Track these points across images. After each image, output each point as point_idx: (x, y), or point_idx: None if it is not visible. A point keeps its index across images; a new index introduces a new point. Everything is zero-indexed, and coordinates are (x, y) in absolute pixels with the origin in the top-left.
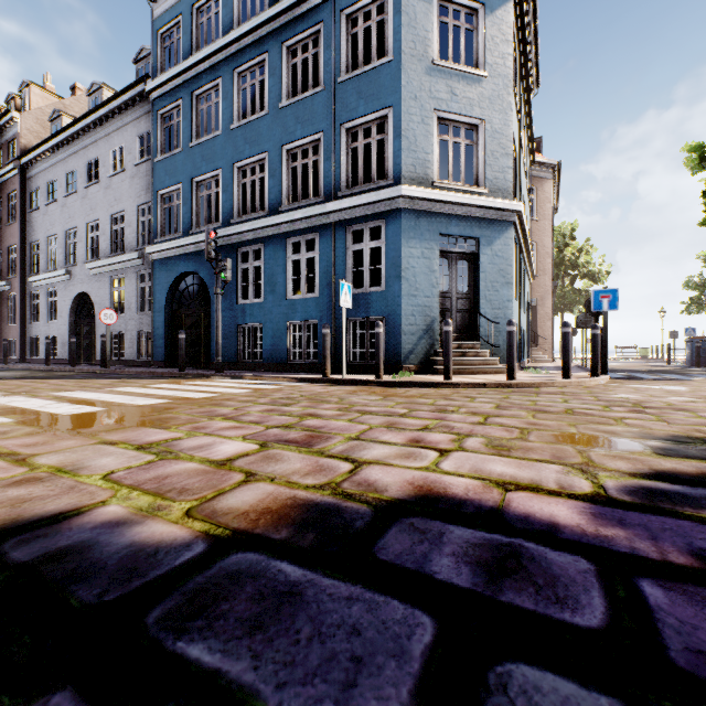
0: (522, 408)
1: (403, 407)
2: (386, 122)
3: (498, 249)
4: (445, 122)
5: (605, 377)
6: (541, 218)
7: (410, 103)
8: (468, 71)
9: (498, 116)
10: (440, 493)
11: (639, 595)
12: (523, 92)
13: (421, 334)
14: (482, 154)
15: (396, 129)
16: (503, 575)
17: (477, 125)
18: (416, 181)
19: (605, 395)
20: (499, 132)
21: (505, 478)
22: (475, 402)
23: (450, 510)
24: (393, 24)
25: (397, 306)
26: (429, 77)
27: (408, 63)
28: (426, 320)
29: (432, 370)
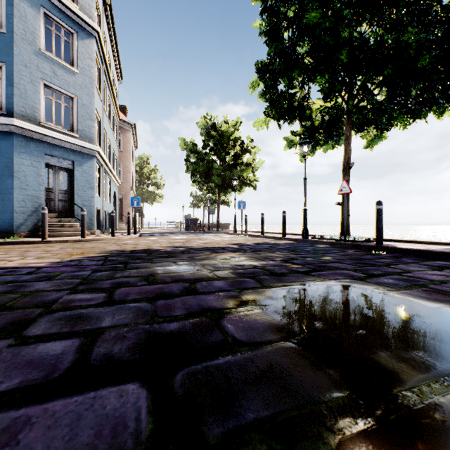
0: (72, 248)
1: (3, 252)
2: (1, 71)
3: (86, 169)
4: (50, 88)
5: (134, 235)
6: (125, 151)
7: (22, 67)
8: (66, 65)
9: (86, 97)
10: (1, 267)
11: (40, 269)
12: (108, 83)
13: (31, 213)
14: (76, 115)
15: (10, 80)
16: (8, 272)
17: (72, 97)
18: (27, 118)
19: (121, 242)
20: (87, 106)
21: (32, 262)
22: (52, 247)
23: (2, 269)
24: (7, 10)
25: (11, 194)
26: (37, 57)
27: (20, 42)
28: (35, 205)
29: (39, 235)
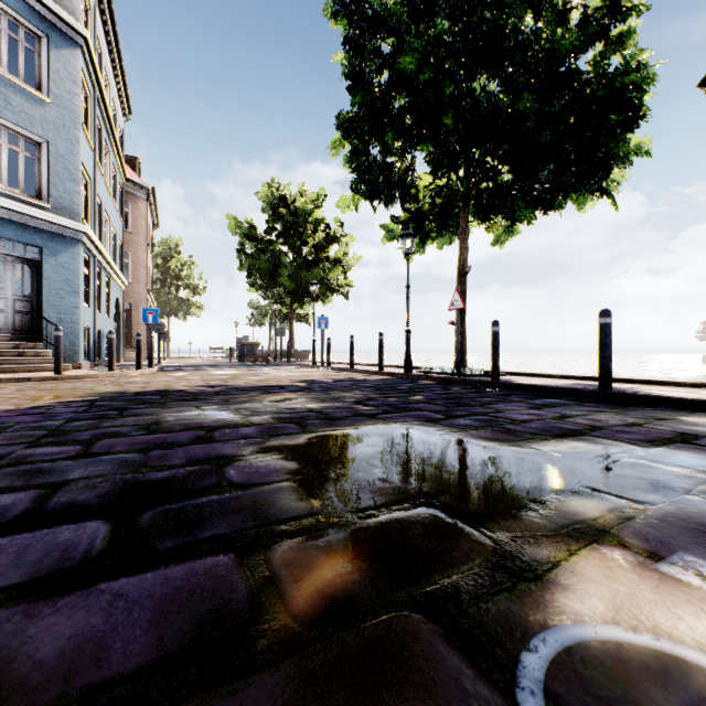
0: (38, 390)
1: None
2: None
3: (64, 261)
4: None
5: (148, 370)
6: (136, 232)
7: None
8: (28, 89)
9: (64, 143)
10: None
11: None
12: (105, 121)
13: None
14: (46, 172)
15: None
16: None
17: (40, 142)
18: None
19: (123, 380)
20: (65, 158)
21: None
22: (2, 389)
23: None
24: None
25: None
26: None
27: None
28: None
29: None
